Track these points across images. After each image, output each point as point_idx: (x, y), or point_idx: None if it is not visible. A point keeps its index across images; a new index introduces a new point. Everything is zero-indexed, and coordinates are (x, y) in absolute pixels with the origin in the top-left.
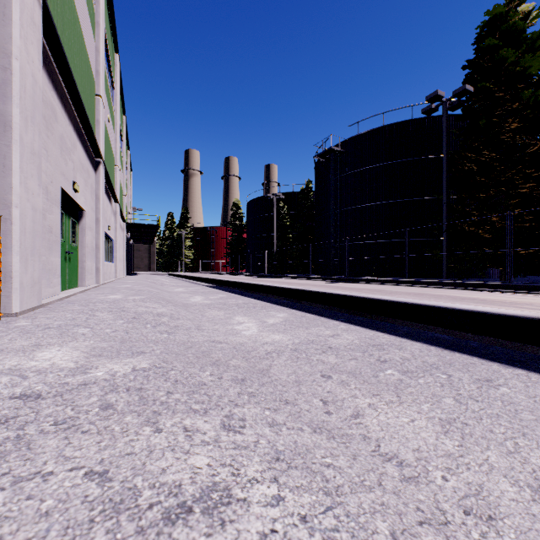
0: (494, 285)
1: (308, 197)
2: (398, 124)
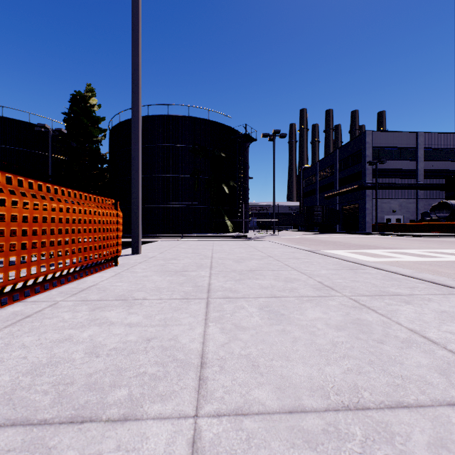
0: None
1: None
2: (17, 121)
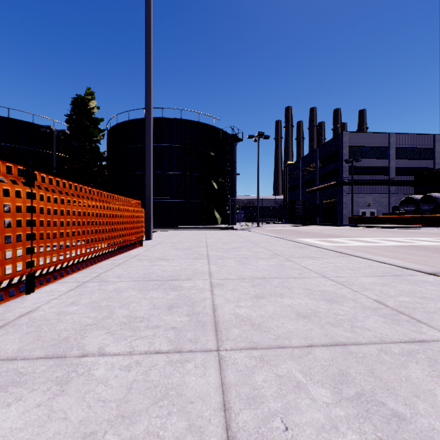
0: None
1: None
2: (22, 122)
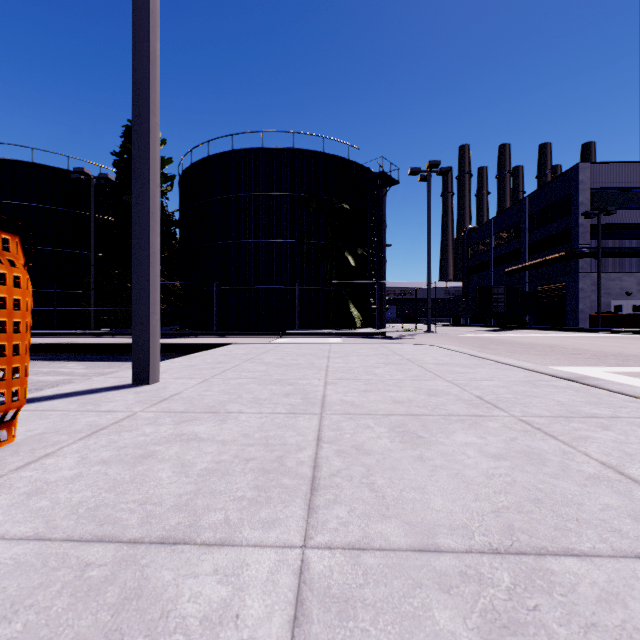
0: (115, 333)
1: None
2: (52, 168)
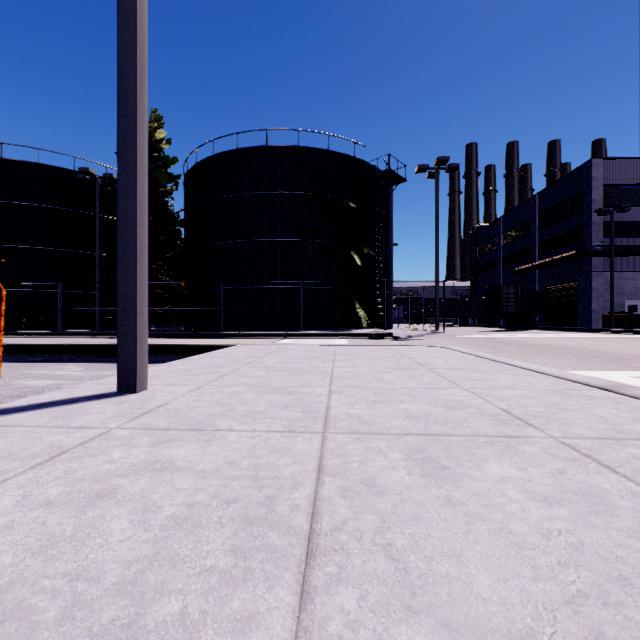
0: None
1: None
2: (58, 169)
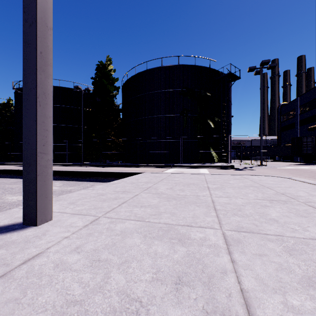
0: (90, 165)
1: (9, 110)
2: (67, 88)
